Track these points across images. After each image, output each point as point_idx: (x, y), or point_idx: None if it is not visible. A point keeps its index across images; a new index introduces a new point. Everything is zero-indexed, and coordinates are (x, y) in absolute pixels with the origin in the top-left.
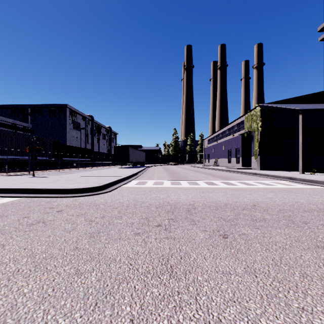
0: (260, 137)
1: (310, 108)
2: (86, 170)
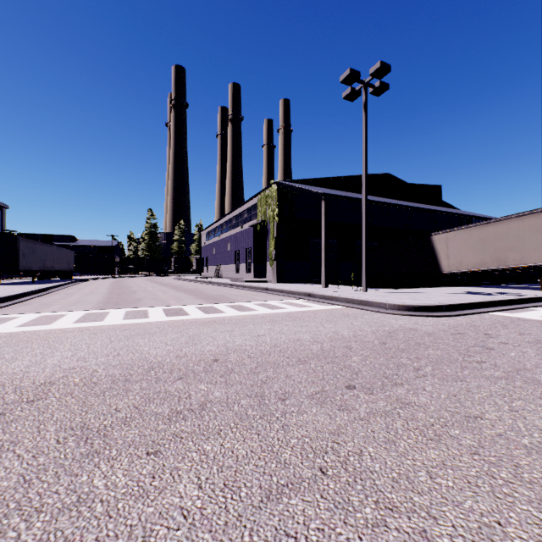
0: (277, 232)
1: (335, 194)
2: None
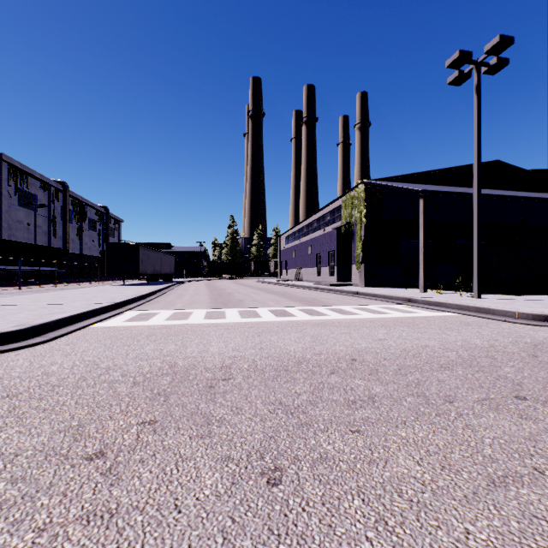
0: (364, 234)
1: (435, 190)
2: (39, 291)
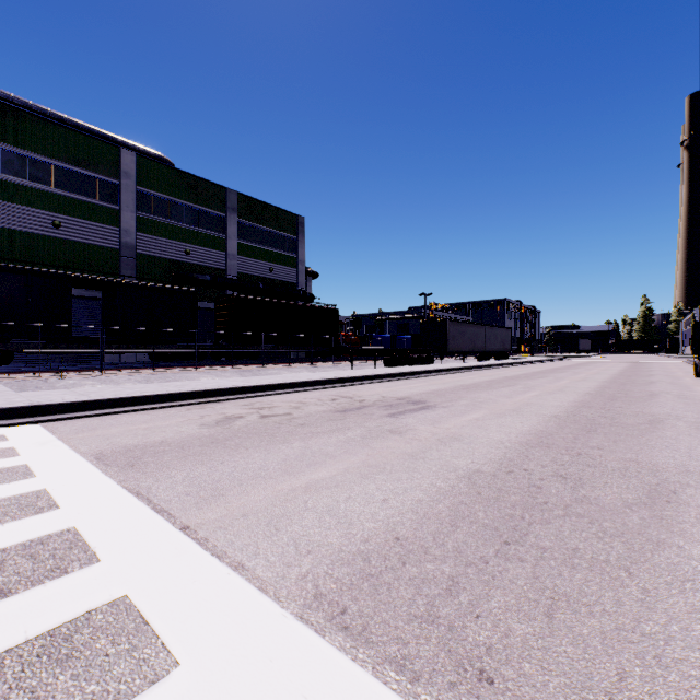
0: (693, 333)
1: None
2: None
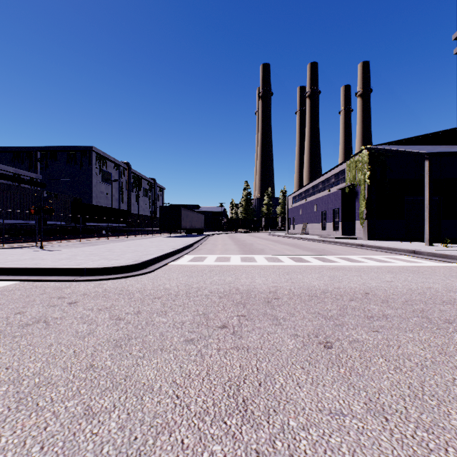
0: (368, 194)
1: (441, 151)
2: (120, 241)
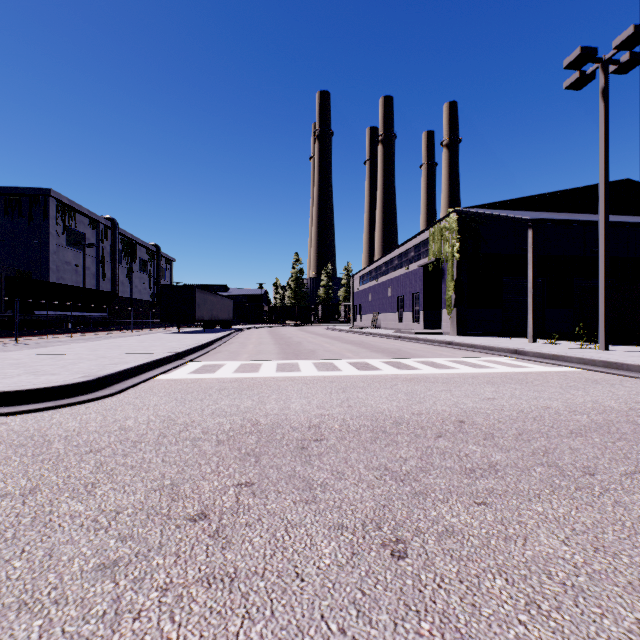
0: (457, 273)
1: (547, 218)
2: (91, 339)
